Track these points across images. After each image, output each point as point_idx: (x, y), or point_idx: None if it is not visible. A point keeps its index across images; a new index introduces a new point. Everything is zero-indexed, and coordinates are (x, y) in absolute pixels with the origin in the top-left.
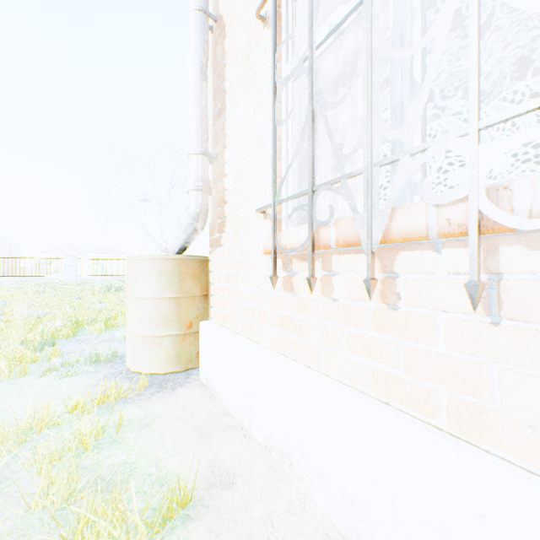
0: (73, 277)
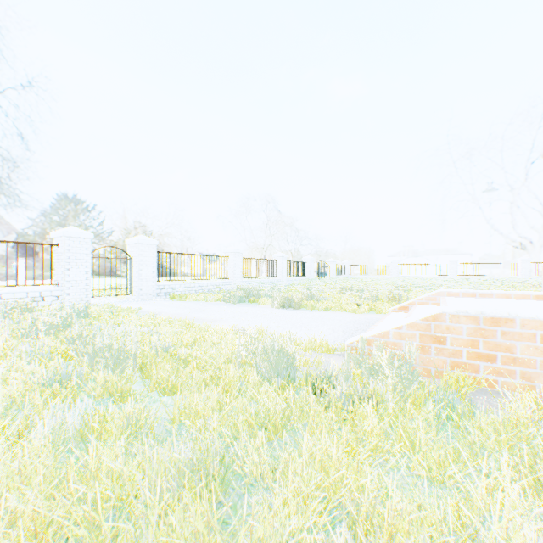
0: (454, 276)
